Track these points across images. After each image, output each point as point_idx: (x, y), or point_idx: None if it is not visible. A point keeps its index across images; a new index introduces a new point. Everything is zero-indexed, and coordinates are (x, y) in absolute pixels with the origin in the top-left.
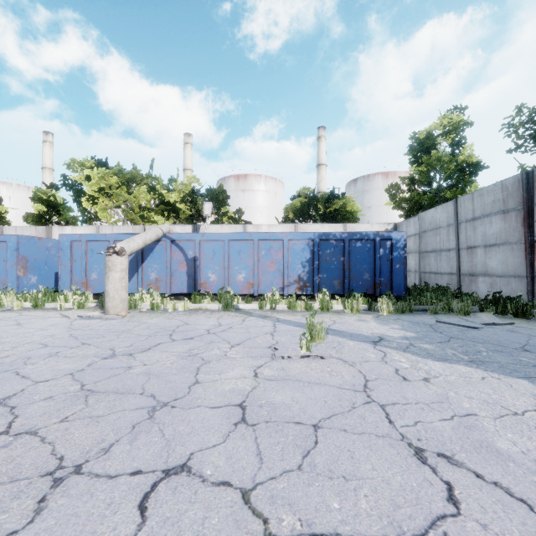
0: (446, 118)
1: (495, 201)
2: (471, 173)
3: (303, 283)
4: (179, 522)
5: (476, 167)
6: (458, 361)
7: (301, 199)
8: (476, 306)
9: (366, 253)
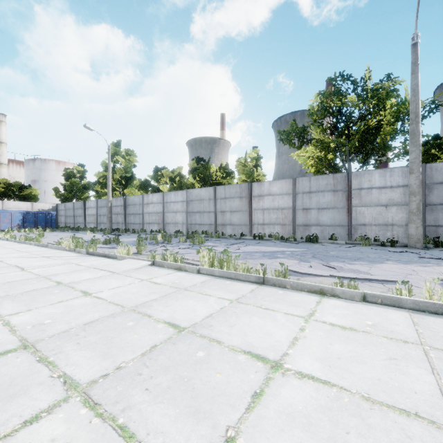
0: (78, 168)
1: (80, 205)
2: (87, 189)
3: (20, 226)
4: (31, 235)
5: (88, 187)
6: (57, 233)
7: (3, 186)
8: (72, 230)
9: (43, 217)
